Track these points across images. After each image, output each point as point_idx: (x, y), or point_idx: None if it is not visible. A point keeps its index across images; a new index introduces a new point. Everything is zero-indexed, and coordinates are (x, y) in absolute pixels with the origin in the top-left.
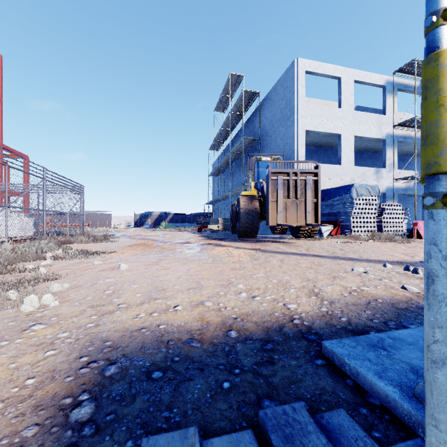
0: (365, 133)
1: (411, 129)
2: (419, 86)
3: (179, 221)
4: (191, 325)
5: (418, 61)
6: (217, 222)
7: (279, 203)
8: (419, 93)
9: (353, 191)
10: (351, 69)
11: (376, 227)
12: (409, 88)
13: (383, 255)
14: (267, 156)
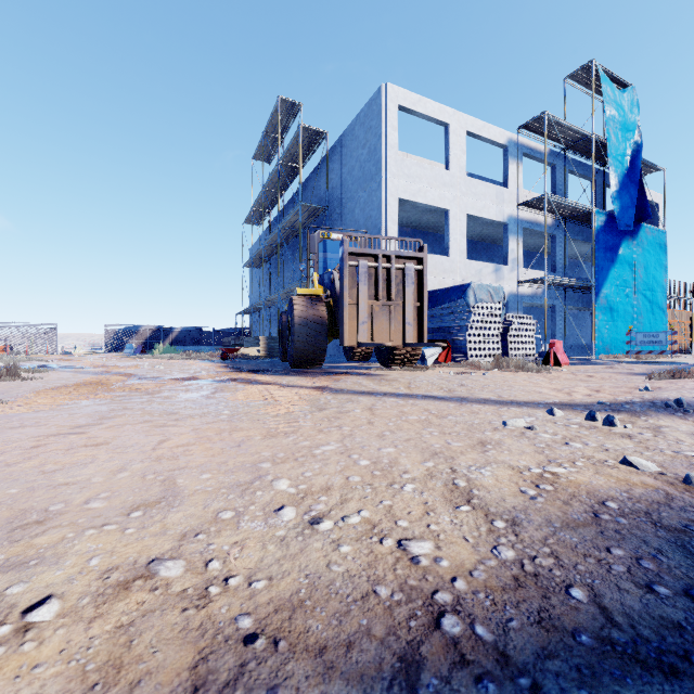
0: (482, 211)
1: (539, 212)
2: (548, 154)
3: (190, 343)
4: None
5: (549, 115)
6: (257, 343)
7: (360, 307)
8: (548, 162)
9: (469, 294)
10: (463, 114)
11: (500, 349)
12: (537, 154)
13: (528, 393)
14: (339, 232)
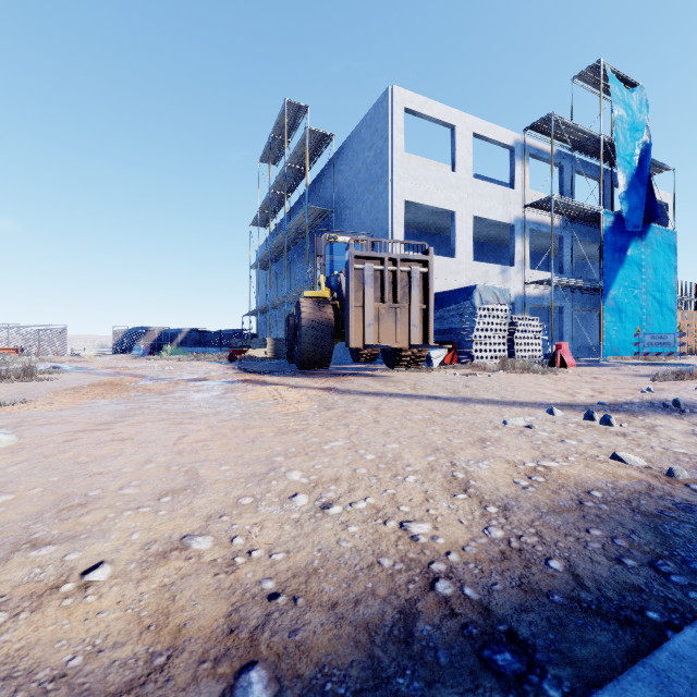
0: (488, 212)
1: (546, 213)
2: (555, 154)
3: (198, 344)
4: (105, 666)
5: (556, 116)
6: (264, 344)
7: (367, 310)
8: (555, 163)
9: (475, 296)
10: (469, 116)
11: (506, 351)
12: (544, 154)
13: (531, 394)
14: (346, 235)
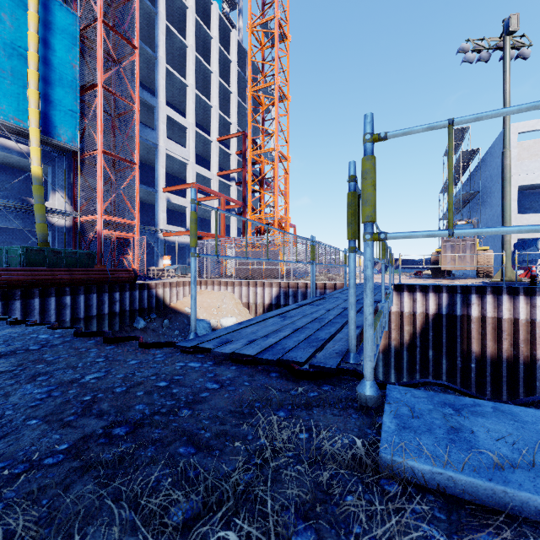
0: None
1: None
2: None
3: (407, 267)
4: None
5: None
6: None
7: (447, 258)
8: None
9: (538, 244)
10: None
11: None
12: None
13: None
14: (462, 221)
